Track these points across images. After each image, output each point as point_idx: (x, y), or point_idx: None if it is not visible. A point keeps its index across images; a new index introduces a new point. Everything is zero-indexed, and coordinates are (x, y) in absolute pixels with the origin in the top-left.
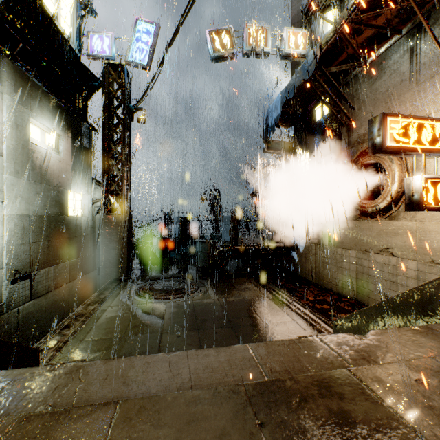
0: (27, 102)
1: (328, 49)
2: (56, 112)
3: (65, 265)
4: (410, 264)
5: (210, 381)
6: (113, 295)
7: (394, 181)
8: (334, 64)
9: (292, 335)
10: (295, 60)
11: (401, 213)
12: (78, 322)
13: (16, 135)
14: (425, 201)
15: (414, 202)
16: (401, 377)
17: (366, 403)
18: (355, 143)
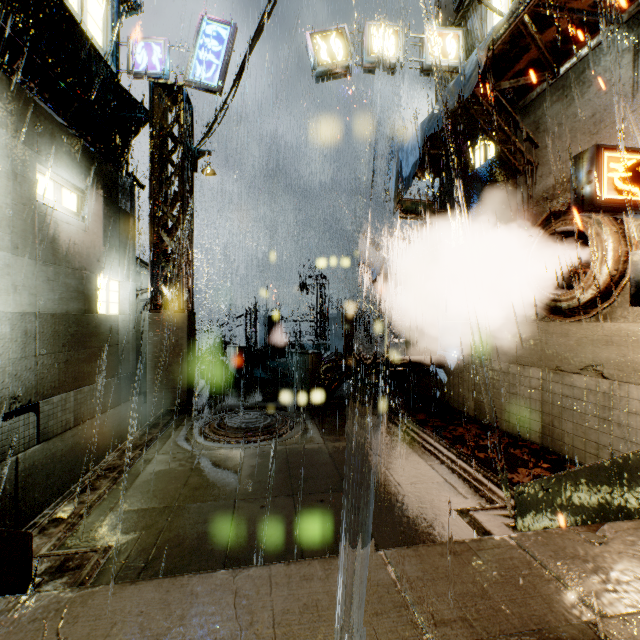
0: (31, 139)
1: (498, 51)
2: (79, 156)
3: (93, 389)
4: (634, 391)
5: None
6: (163, 436)
7: (607, 258)
8: (506, 77)
9: (445, 506)
10: (443, 76)
11: (617, 309)
12: (106, 481)
13: (14, 190)
14: None
15: None
16: None
17: None
18: (540, 200)
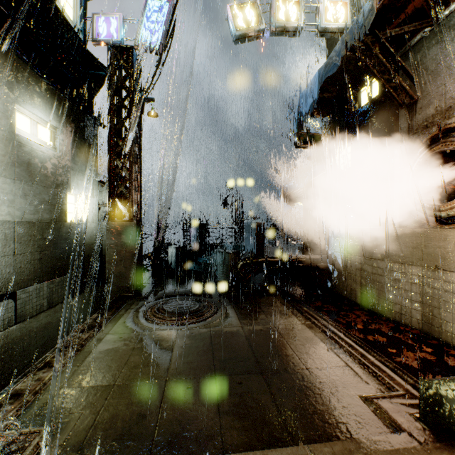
0: (10, 84)
1: (387, 1)
2: (51, 100)
3: (63, 280)
4: None
5: None
6: (115, 318)
7: None
8: (392, 26)
9: (350, 391)
10: (333, 36)
11: None
12: (63, 359)
13: None
14: None
15: None
16: None
17: None
18: (419, 127)
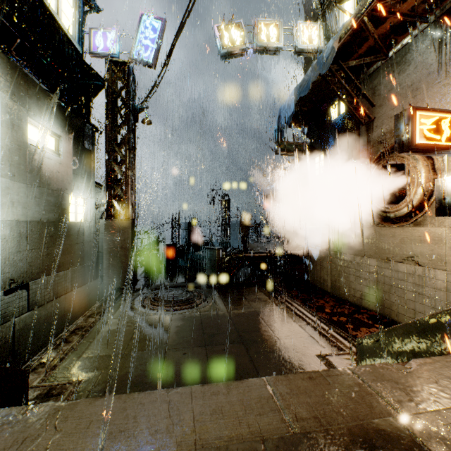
0: (24, 100)
1: (346, 40)
2: (56, 112)
3: (66, 274)
4: (439, 274)
5: (219, 433)
6: (115, 306)
7: (420, 183)
8: (352, 58)
9: (309, 353)
10: (309, 56)
11: (427, 218)
12: (77, 336)
13: (12, 136)
14: None
15: (446, 206)
16: None
17: None
18: (375, 143)
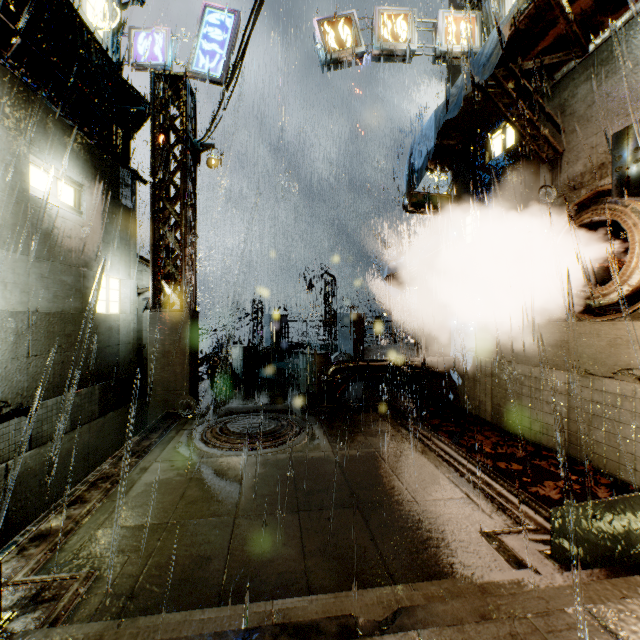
0: (23, 128)
1: (522, 26)
2: (76, 148)
3: (91, 391)
4: None
5: None
6: (163, 442)
7: None
8: (529, 57)
9: (468, 527)
10: (457, 63)
11: None
12: (98, 492)
13: (4, 181)
14: None
15: None
16: None
17: None
18: (565, 189)
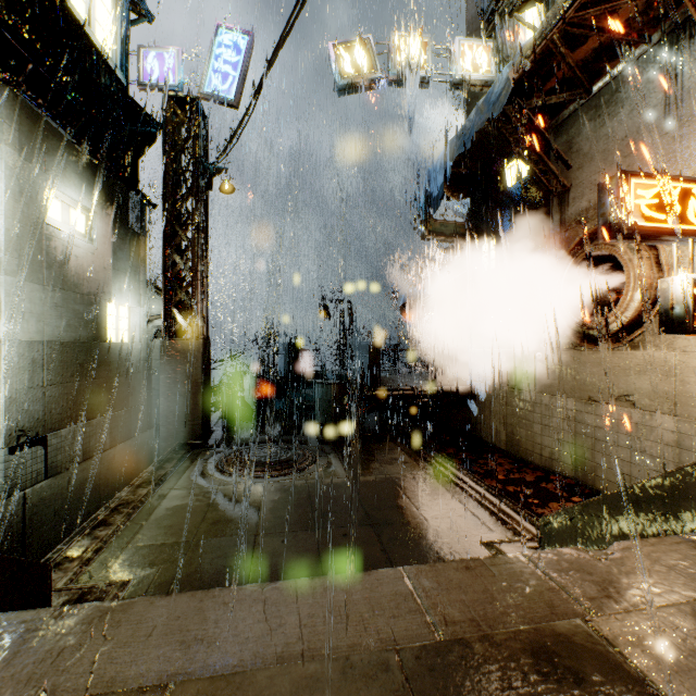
0: (39, 157)
1: (528, 69)
2: (88, 175)
3: (102, 422)
4: (666, 421)
5: (335, 641)
6: (178, 471)
7: (639, 284)
8: (538, 95)
9: (471, 539)
10: (473, 90)
11: (649, 338)
12: (121, 516)
13: (22, 212)
14: (694, 317)
15: (675, 319)
16: (683, 638)
17: (625, 693)
18: (572, 223)
